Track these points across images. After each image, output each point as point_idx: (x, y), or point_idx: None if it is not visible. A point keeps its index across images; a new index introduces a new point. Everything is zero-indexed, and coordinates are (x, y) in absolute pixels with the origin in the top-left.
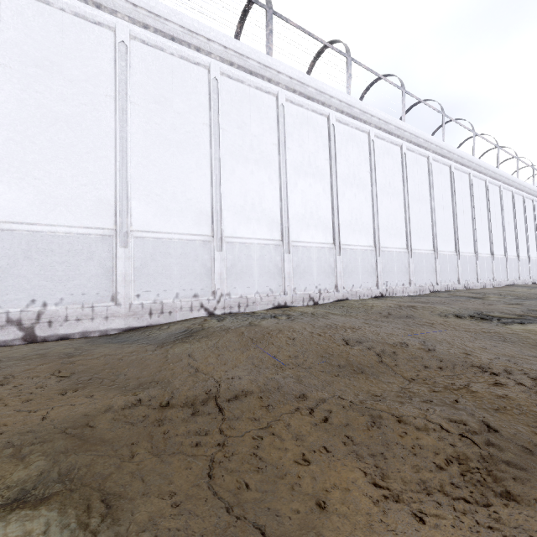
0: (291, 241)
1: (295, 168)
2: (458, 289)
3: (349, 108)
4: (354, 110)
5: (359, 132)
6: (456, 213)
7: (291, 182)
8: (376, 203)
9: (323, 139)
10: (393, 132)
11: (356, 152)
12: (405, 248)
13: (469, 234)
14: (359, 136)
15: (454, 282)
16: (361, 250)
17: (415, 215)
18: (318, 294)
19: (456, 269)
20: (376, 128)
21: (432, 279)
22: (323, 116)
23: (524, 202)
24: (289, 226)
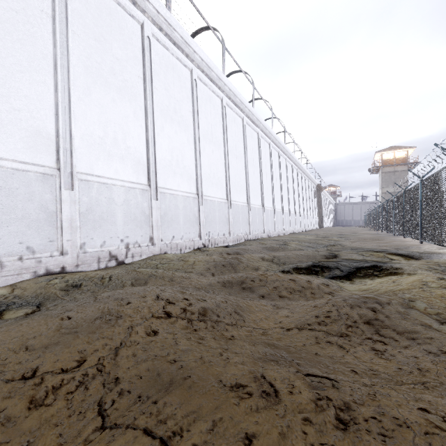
0: (78, 172)
1: (88, 67)
2: (264, 237)
3: (169, 28)
4: (175, 34)
5: (181, 64)
6: (262, 173)
7: (79, 84)
8: (199, 148)
9: (135, 49)
10: (215, 81)
11: (177, 84)
12: (226, 199)
13: (270, 192)
14: (181, 69)
15: (261, 231)
16: (182, 196)
17: (234, 168)
18: (124, 251)
19: (262, 220)
20: (199, 69)
21: (246, 229)
22: (135, 20)
23: (297, 174)
24: (74, 148)
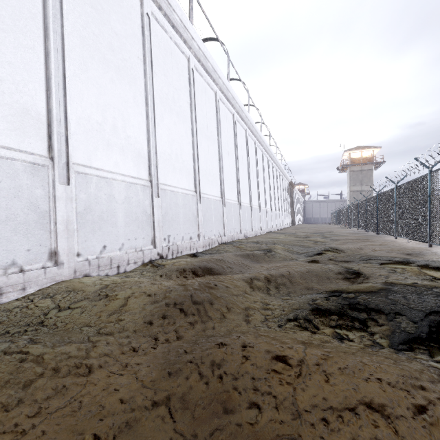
0: None
1: None
2: (241, 239)
3: None
4: None
5: None
6: (238, 163)
7: None
8: (153, 114)
9: None
10: (179, 29)
11: (116, 9)
12: (193, 191)
13: (246, 186)
14: None
15: (237, 231)
16: (123, 182)
17: (204, 152)
18: None
19: (238, 219)
20: (154, 2)
21: (220, 230)
22: None
23: (273, 169)
24: None
